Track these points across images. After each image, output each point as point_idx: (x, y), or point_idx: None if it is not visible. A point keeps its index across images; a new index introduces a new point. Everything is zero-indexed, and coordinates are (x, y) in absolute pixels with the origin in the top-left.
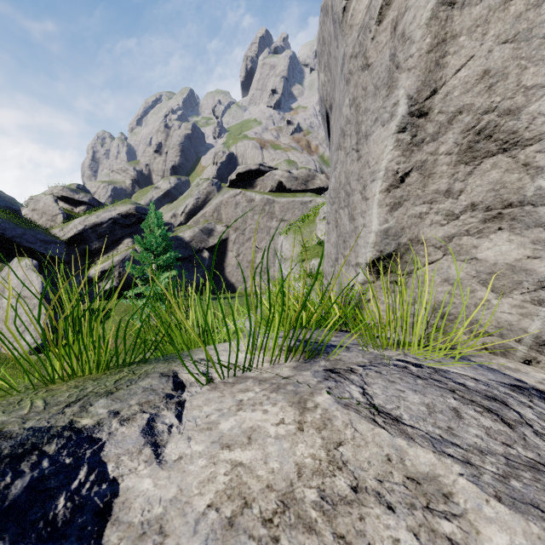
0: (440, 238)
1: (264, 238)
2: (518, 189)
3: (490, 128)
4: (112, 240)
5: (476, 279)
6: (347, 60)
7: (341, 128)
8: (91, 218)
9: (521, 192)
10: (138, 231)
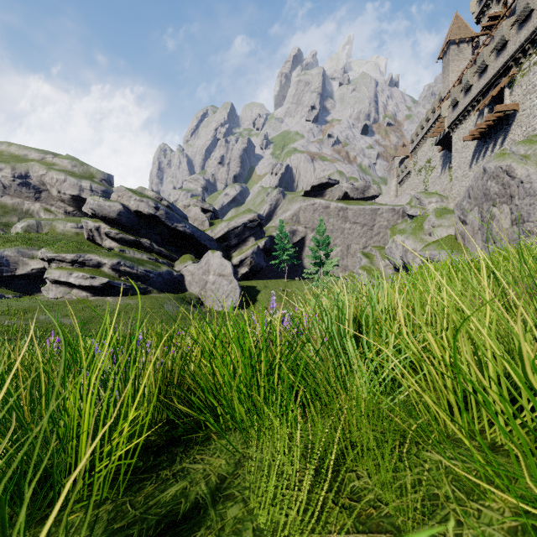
0: None
1: (338, 236)
2: None
3: None
4: (243, 239)
5: None
6: (536, 206)
7: (534, 219)
8: (232, 223)
9: None
10: (257, 232)
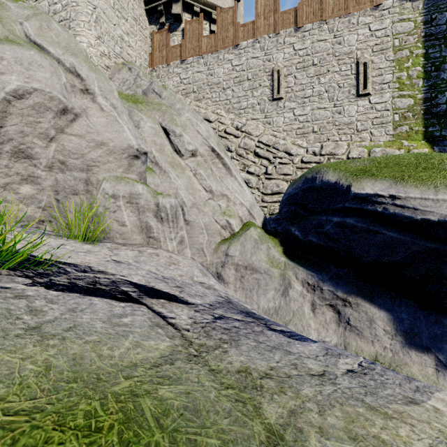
0: (3, 183)
1: None
2: (33, 172)
3: (24, 150)
4: None
5: (19, 200)
6: None
7: None
8: None
9: (34, 173)
10: None
